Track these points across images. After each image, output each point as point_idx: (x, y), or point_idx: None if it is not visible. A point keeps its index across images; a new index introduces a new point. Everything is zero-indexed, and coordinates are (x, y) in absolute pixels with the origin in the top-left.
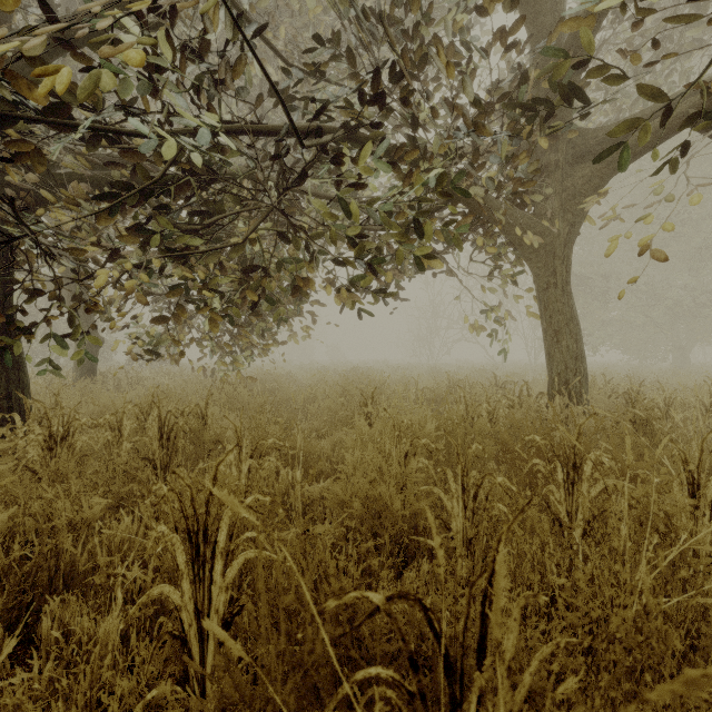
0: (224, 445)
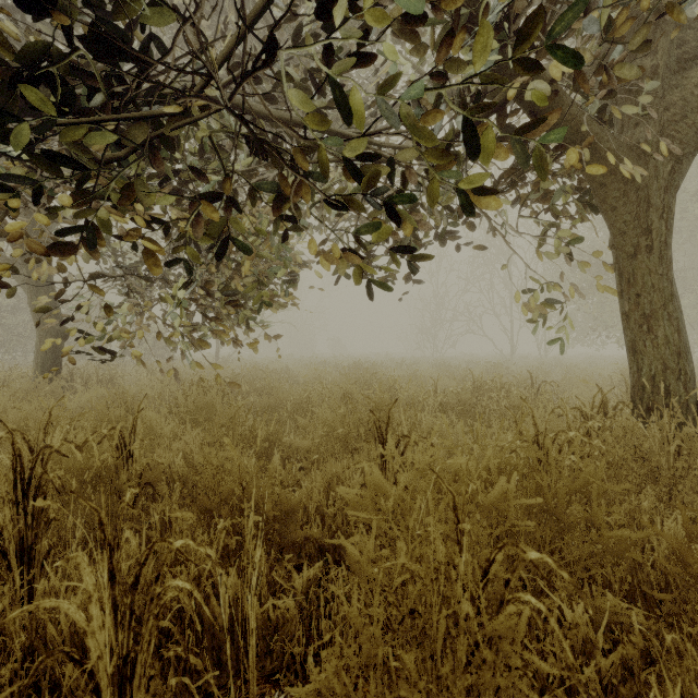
0: (69, 558)
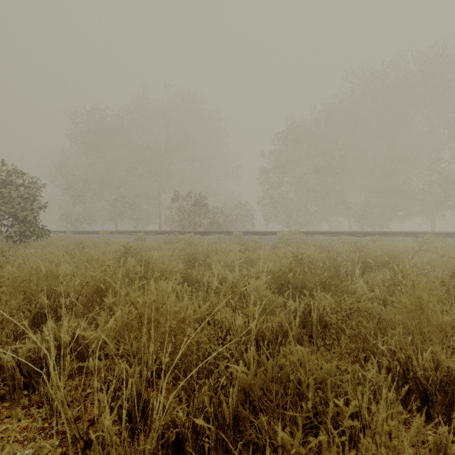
0: None
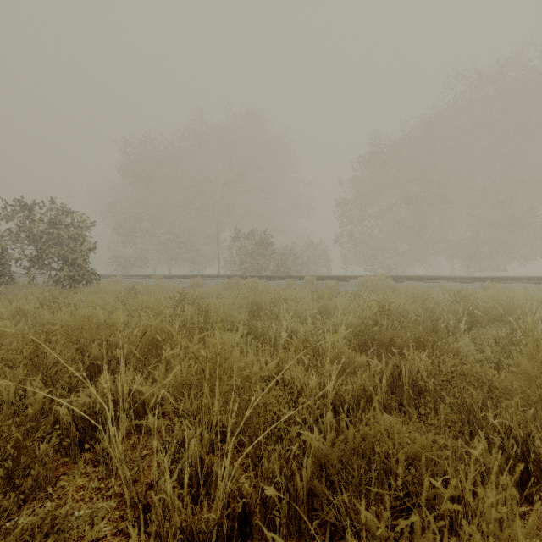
0: None
